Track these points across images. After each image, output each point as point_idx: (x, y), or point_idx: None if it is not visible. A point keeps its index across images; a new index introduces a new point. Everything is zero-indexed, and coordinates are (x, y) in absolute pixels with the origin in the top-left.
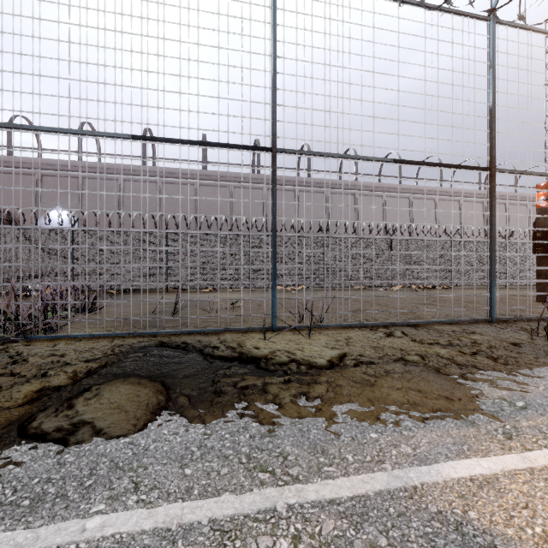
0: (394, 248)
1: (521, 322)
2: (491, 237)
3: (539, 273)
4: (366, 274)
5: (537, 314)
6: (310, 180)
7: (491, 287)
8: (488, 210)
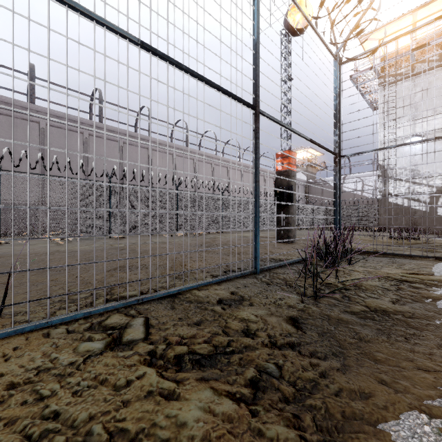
0: (180, 198)
1: (279, 269)
2: (256, 182)
3: (277, 220)
4: (154, 221)
5: (284, 256)
6: (102, 125)
7: (256, 235)
8: (253, 152)
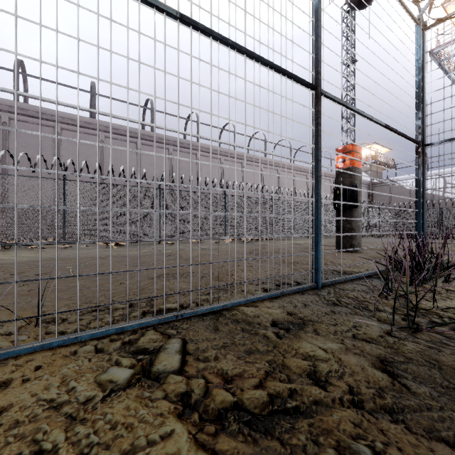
0: (227, 203)
1: (345, 284)
2: (316, 177)
3: (338, 226)
4: (202, 227)
5: (349, 268)
6: (153, 134)
7: (316, 243)
8: (313, 141)
